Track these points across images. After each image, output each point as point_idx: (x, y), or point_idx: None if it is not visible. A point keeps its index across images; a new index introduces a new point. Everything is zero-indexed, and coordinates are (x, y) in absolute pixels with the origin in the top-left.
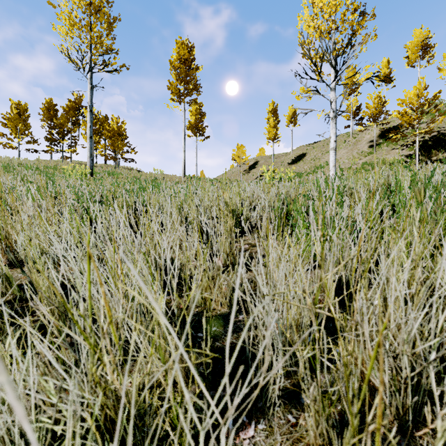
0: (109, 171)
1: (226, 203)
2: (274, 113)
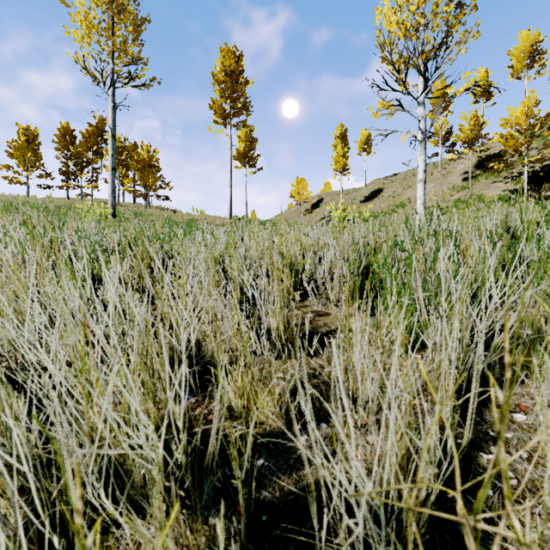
0: (137, 211)
1: (281, 253)
2: (343, 138)
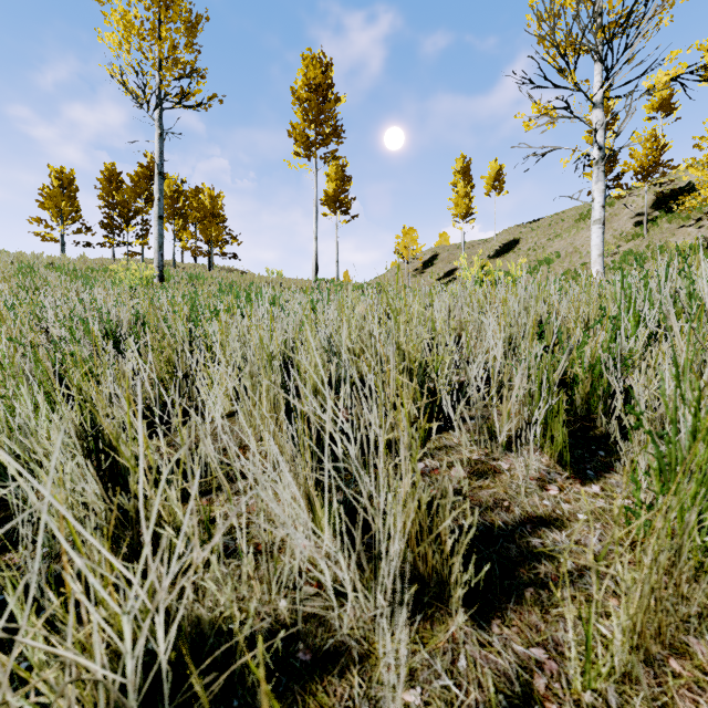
0: (192, 273)
1: (397, 343)
2: (465, 173)
